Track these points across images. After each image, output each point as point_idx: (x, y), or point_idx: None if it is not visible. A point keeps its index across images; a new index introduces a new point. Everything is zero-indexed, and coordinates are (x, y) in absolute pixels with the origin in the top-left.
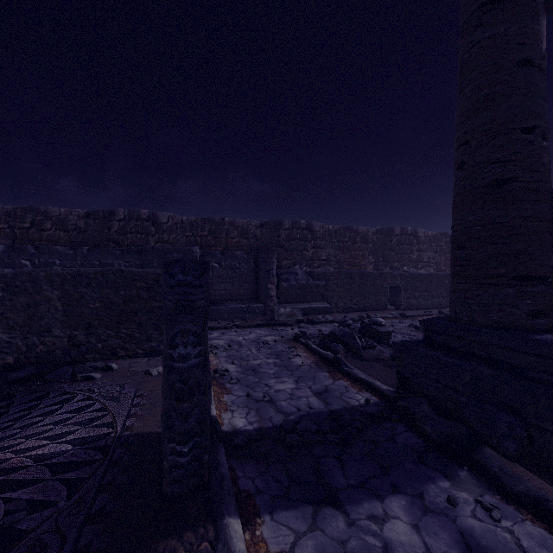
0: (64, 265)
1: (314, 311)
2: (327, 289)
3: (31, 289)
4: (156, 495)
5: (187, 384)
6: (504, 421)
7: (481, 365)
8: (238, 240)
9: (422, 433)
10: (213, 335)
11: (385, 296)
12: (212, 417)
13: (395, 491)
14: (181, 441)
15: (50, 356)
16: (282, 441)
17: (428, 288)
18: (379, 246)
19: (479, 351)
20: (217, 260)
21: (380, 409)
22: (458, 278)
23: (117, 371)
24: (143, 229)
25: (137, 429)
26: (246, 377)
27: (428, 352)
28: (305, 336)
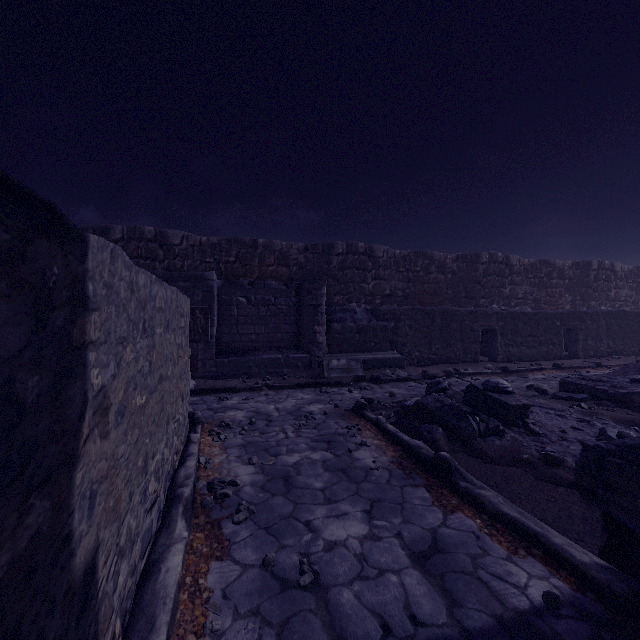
0: None
1: (379, 364)
2: (397, 333)
3: None
4: None
5: None
6: None
7: None
8: (275, 268)
9: None
10: (231, 402)
11: (476, 343)
12: None
13: None
14: None
15: None
16: None
17: (533, 331)
18: (461, 278)
19: None
20: (244, 293)
21: (597, 632)
22: None
23: None
24: (148, 253)
25: None
26: (269, 499)
27: None
28: (372, 406)
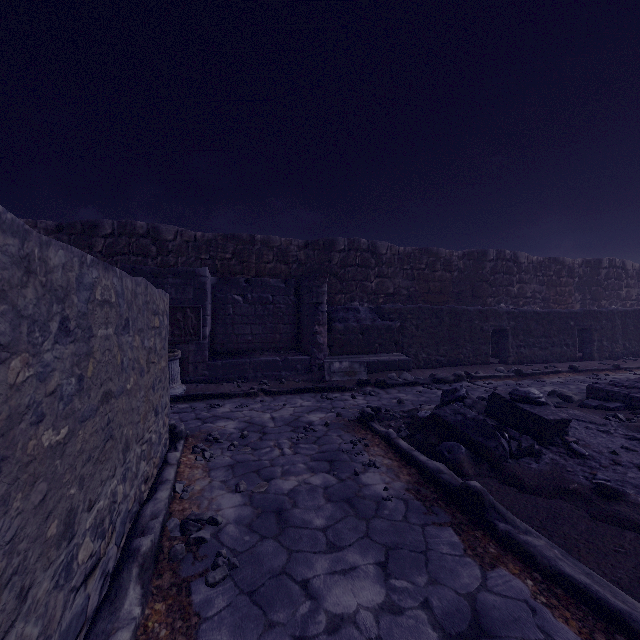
0: None
1: (383, 366)
2: (403, 334)
3: None
4: None
5: None
6: None
7: None
8: (273, 266)
9: None
10: (223, 410)
11: (487, 344)
12: None
13: None
14: None
15: None
16: None
17: (546, 332)
18: (467, 276)
19: None
20: (240, 291)
21: None
22: None
23: None
24: (140, 249)
25: None
26: (257, 545)
27: None
28: (379, 416)
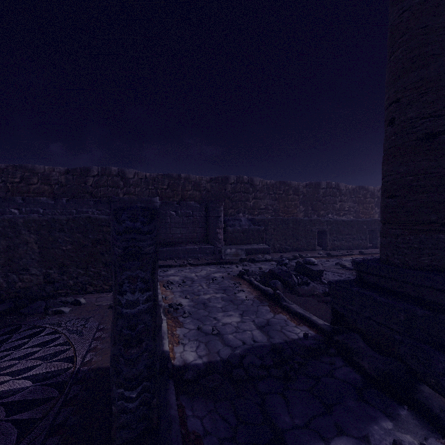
0: (46, 213)
1: (255, 251)
2: (266, 233)
3: (11, 233)
4: (105, 439)
5: (135, 330)
6: (441, 361)
7: (415, 305)
8: (191, 192)
9: (359, 368)
10: (170, 272)
11: (314, 239)
12: (165, 353)
13: (340, 432)
14: (129, 386)
15: (28, 291)
16: (229, 376)
17: (349, 232)
18: (308, 197)
19: (411, 291)
20: (174, 209)
21: (318, 342)
22: (389, 224)
23: (84, 305)
24: (114, 183)
25: (95, 363)
26: (197, 310)
27: (361, 291)
28: (248, 273)
